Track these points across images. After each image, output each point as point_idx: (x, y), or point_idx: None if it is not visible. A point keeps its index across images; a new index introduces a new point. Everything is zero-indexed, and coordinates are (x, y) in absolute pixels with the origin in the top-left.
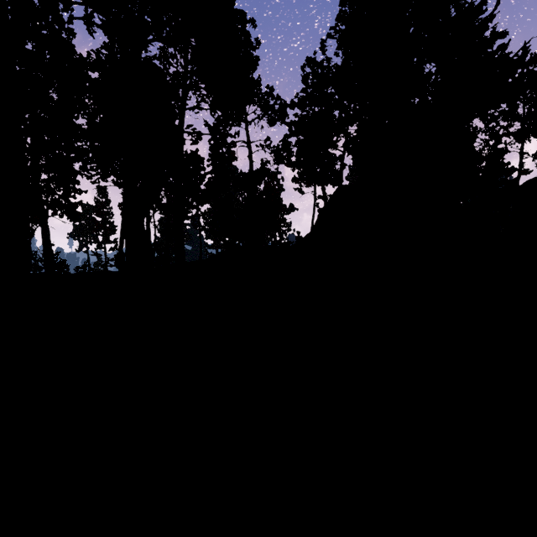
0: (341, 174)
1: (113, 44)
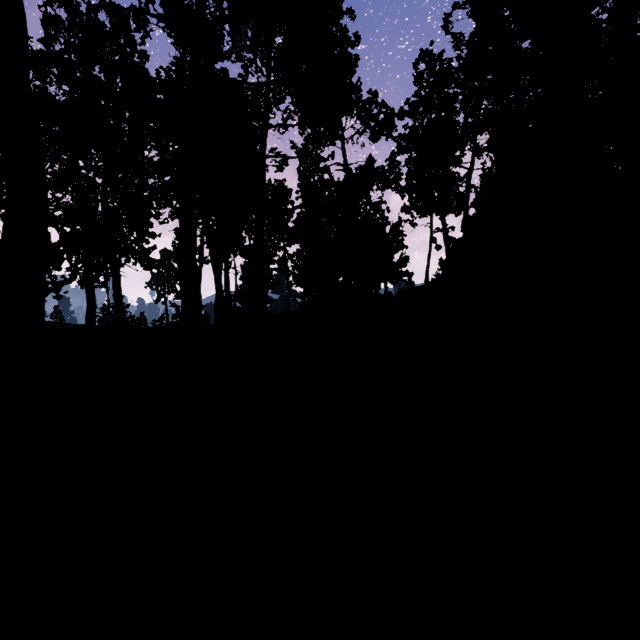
0: (466, 199)
1: (174, 44)
